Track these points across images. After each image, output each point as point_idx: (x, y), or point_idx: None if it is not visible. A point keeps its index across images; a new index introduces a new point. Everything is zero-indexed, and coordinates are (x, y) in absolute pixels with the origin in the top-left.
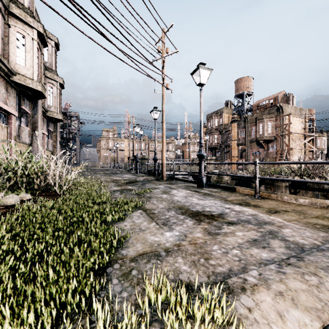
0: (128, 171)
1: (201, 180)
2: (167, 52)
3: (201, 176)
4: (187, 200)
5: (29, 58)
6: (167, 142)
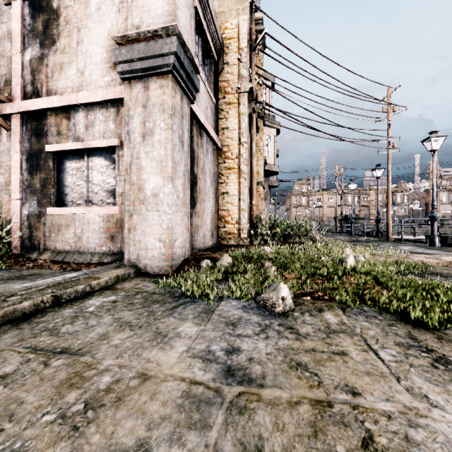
0: (338, 233)
1: (433, 239)
2: (393, 111)
3: (433, 235)
4: (411, 249)
5: (272, 150)
6: (393, 195)
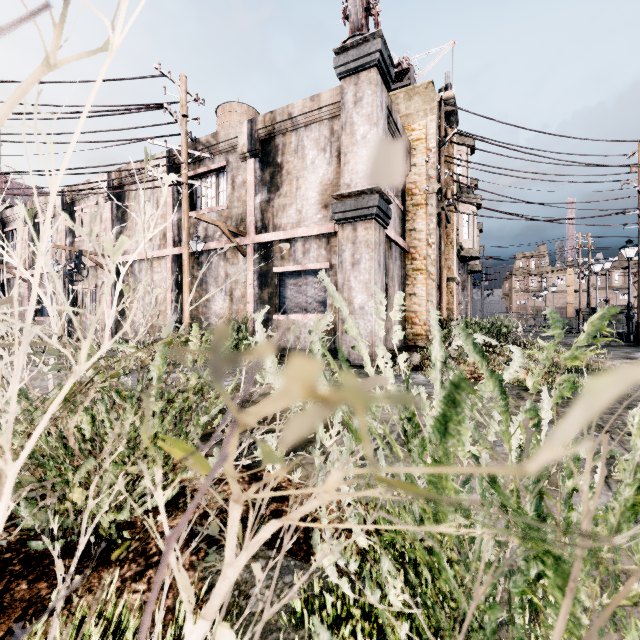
0: (577, 334)
1: None
2: None
3: None
4: None
5: (470, 231)
6: None
